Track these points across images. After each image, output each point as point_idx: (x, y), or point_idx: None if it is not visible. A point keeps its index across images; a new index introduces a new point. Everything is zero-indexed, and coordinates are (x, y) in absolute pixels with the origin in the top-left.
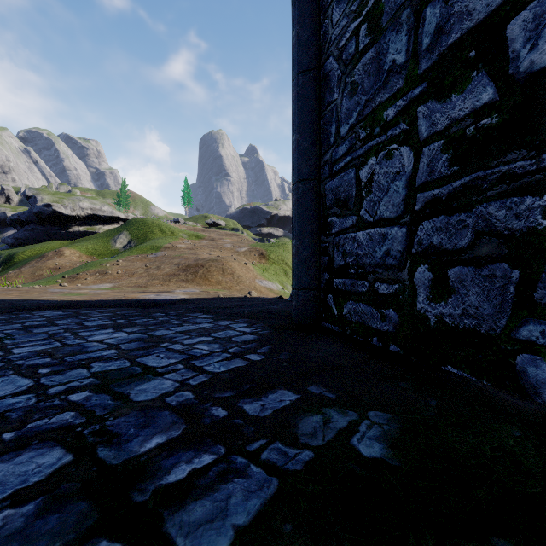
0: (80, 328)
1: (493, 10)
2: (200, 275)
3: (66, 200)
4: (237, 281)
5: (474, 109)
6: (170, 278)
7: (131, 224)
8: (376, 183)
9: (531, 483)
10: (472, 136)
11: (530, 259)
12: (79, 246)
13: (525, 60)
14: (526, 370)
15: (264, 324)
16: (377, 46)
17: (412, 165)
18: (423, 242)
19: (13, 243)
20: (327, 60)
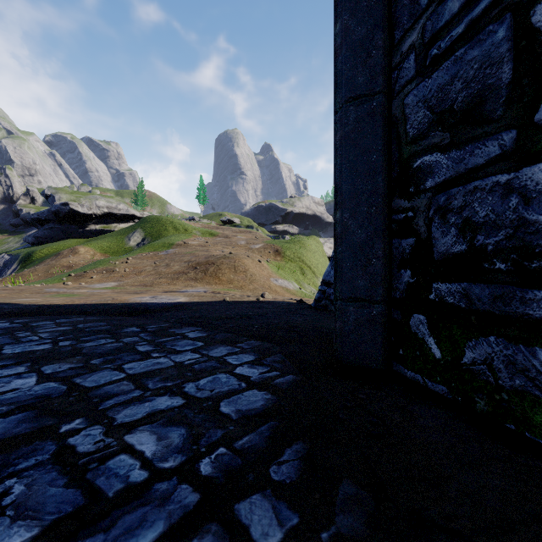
0: None
1: None
2: (210, 273)
3: (83, 199)
4: (250, 279)
5: None
6: (178, 276)
7: (145, 222)
8: None
9: None
10: None
11: None
12: (94, 244)
13: None
14: None
15: (284, 356)
16: None
17: None
18: None
19: (33, 242)
20: None
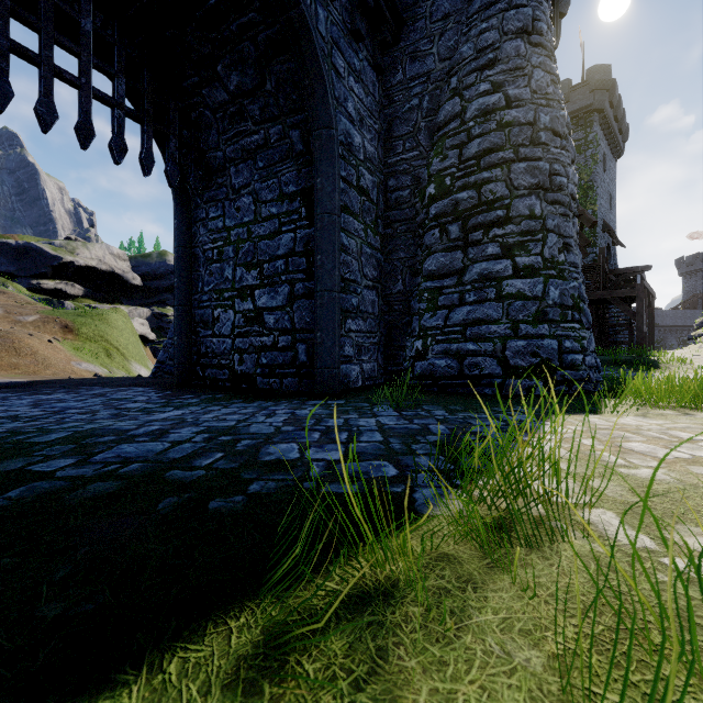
0: (9, 397)
1: (253, 284)
2: None
3: None
4: (44, 364)
5: (249, 309)
6: None
7: None
8: (221, 320)
9: (250, 397)
10: (249, 317)
11: (259, 353)
12: None
13: (258, 303)
14: (258, 381)
15: (154, 387)
16: (222, 264)
17: (234, 318)
18: (237, 346)
19: None
20: (196, 248)
